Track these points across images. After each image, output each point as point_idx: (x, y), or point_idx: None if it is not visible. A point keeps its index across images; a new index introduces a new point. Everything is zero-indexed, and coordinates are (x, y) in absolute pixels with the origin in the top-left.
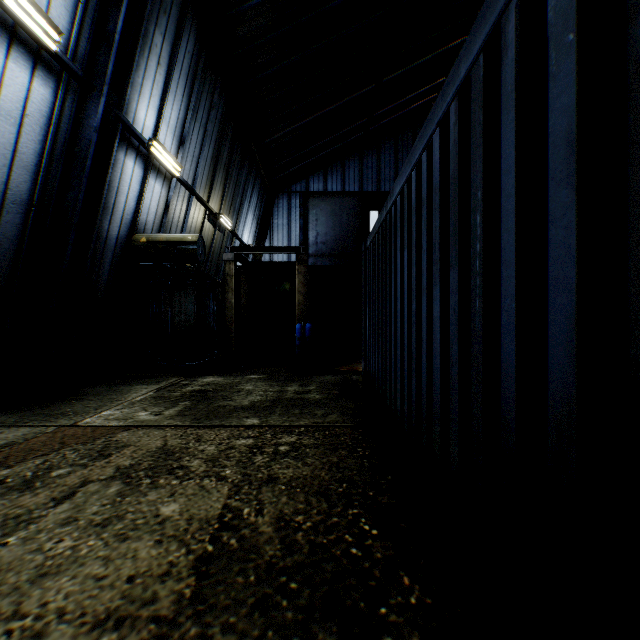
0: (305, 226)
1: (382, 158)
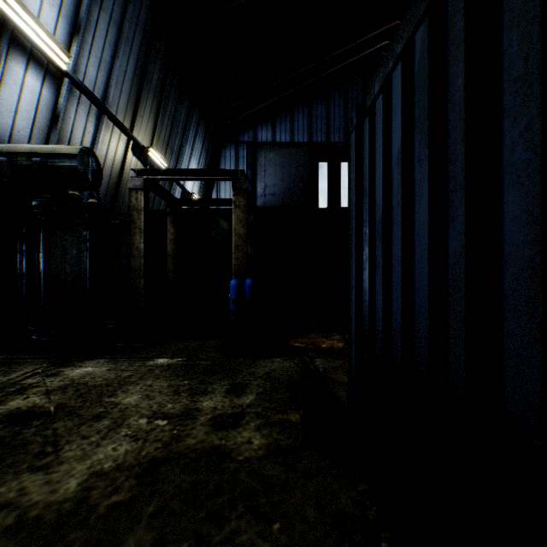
0: (253, 177)
1: (332, 108)
